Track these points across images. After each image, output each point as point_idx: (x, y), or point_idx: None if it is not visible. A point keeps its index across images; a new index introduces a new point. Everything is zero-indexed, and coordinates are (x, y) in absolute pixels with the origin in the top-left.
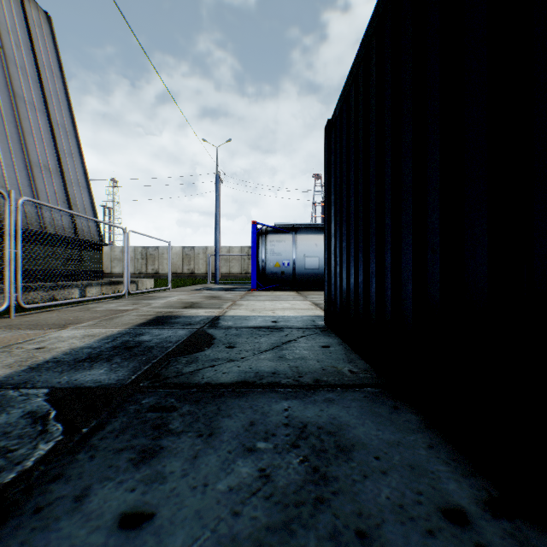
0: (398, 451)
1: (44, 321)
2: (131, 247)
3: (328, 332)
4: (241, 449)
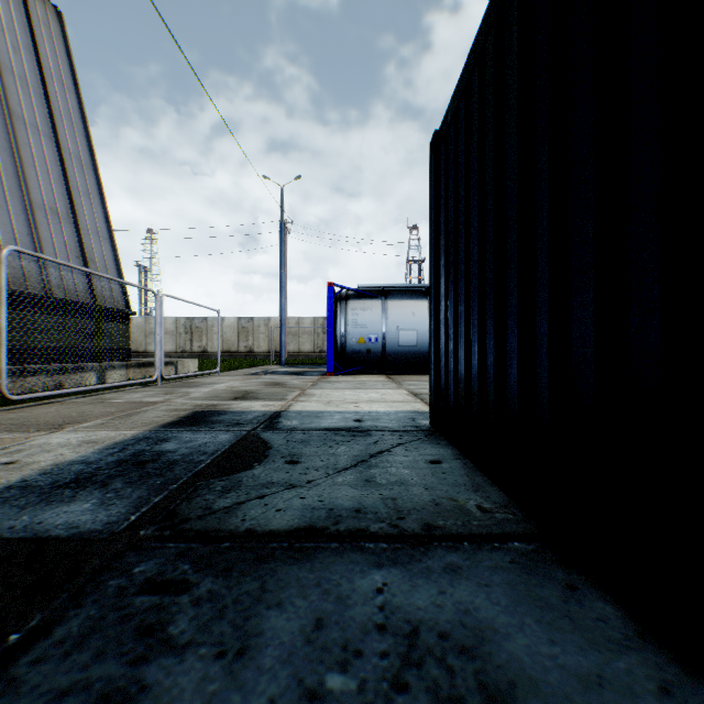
0: (605, 703)
1: (34, 419)
2: (171, 318)
3: (436, 438)
4: (295, 692)
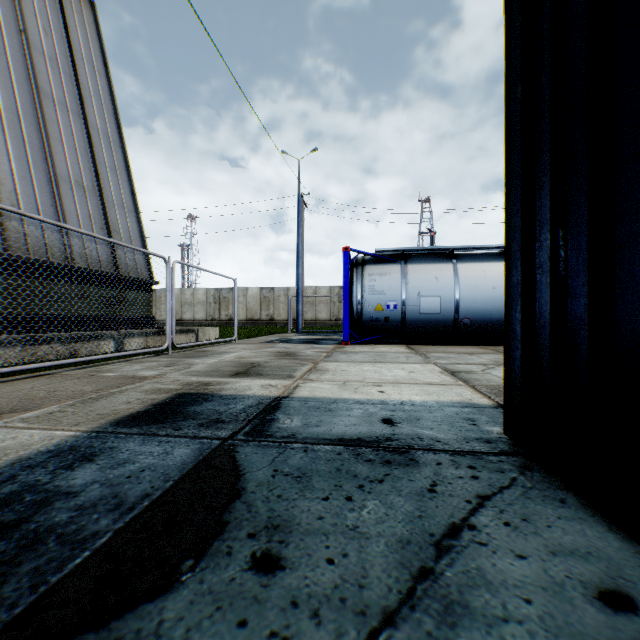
0: None
1: None
2: (202, 289)
3: (546, 480)
4: None
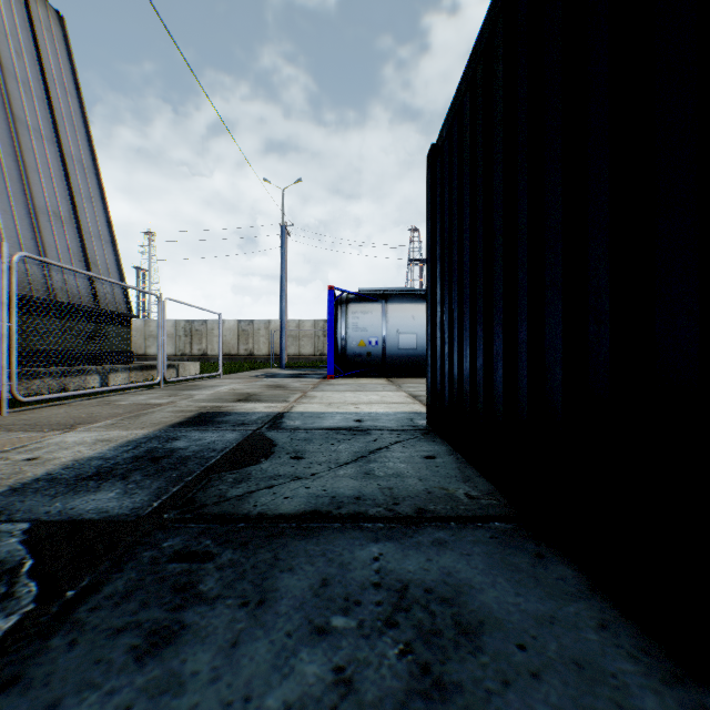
0: (553, 634)
1: (45, 420)
2: (171, 320)
3: (432, 436)
4: (307, 628)
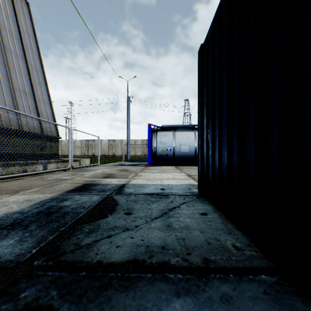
0: None
1: (7, 188)
2: (79, 140)
3: (202, 199)
4: None
